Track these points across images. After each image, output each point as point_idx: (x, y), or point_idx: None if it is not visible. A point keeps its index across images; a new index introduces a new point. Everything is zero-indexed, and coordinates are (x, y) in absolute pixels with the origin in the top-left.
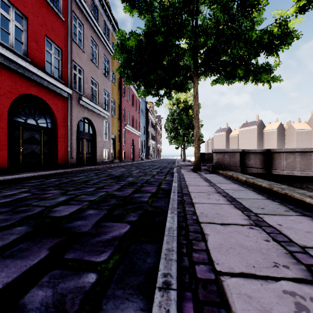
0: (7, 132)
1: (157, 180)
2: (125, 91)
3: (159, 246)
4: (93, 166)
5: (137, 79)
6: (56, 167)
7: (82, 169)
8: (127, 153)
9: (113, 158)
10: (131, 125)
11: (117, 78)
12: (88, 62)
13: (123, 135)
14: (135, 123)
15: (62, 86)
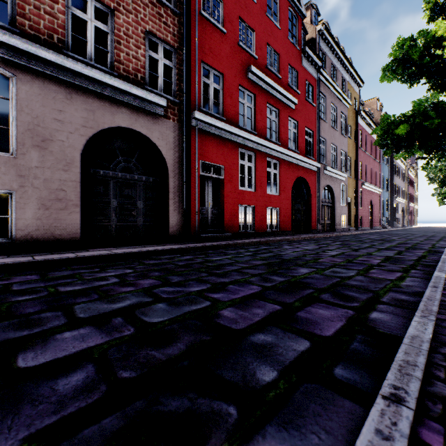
0: (291, 206)
1: (428, 243)
2: (361, 140)
3: (442, 254)
4: (335, 232)
5: (400, 150)
6: (309, 232)
7: (335, 234)
8: (364, 218)
9: (348, 224)
10: (369, 182)
11: (352, 130)
12: (329, 130)
13: (359, 196)
14: (373, 178)
15: (315, 163)
